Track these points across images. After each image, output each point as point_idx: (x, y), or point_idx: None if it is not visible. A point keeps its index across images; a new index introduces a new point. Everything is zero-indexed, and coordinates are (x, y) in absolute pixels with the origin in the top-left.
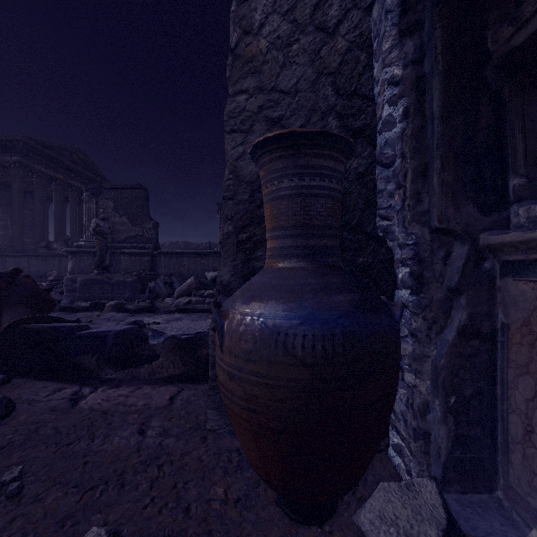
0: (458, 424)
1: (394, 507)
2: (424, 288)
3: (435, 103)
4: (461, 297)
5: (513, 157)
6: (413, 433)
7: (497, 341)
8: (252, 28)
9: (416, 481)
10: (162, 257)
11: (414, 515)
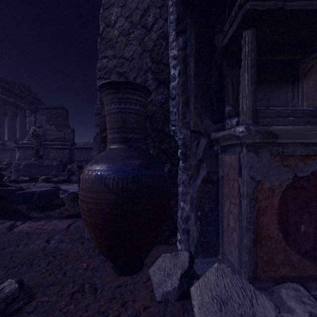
0: (202, 225)
1: (166, 263)
2: (188, 159)
3: (192, 69)
4: (203, 163)
5: (227, 97)
6: (182, 231)
7: (219, 184)
8: (111, 23)
9: (180, 252)
10: (76, 150)
11: (174, 266)
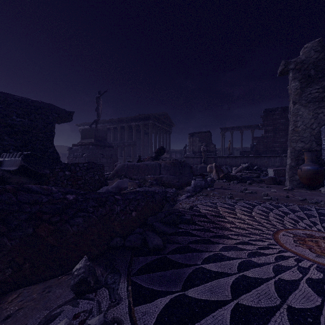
0: None
1: (323, 188)
2: None
3: None
4: None
5: None
6: None
7: None
8: (297, 126)
9: None
10: (218, 158)
11: None
